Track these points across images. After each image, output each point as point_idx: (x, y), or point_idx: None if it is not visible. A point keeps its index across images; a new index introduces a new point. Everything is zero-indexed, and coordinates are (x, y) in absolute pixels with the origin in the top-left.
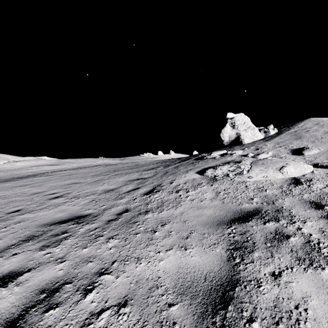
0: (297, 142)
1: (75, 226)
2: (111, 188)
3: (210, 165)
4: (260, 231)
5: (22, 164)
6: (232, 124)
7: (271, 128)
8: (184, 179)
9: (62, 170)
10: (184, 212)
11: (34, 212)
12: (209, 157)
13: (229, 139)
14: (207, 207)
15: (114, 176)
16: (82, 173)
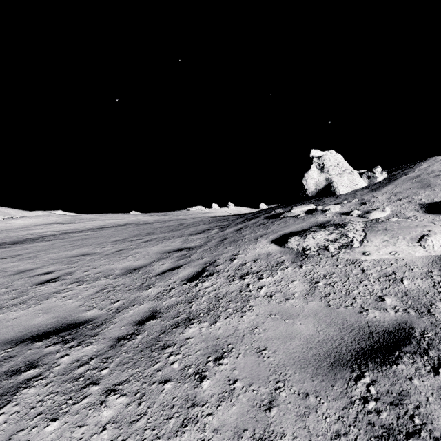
0: (426, 193)
1: (56, 349)
2: (137, 266)
3: (293, 229)
4: (436, 396)
5: (23, 221)
6: (320, 165)
7: (378, 172)
8: (252, 252)
9: (75, 232)
10: (258, 327)
11: (1, 312)
12: (289, 214)
13: (315, 188)
14: (299, 314)
15: (145, 243)
16: (101, 238)
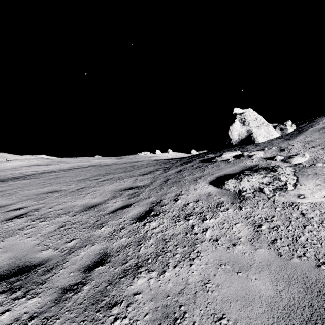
0: None
1: None
2: (94, 203)
3: (227, 172)
4: None
5: (13, 163)
6: (242, 120)
7: (289, 125)
8: (193, 193)
9: (51, 172)
10: (210, 281)
11: None
12: (220, 159)
13: (238, 138)
14: (252, 266)
15: (103, 182)
16: (69, 177)
